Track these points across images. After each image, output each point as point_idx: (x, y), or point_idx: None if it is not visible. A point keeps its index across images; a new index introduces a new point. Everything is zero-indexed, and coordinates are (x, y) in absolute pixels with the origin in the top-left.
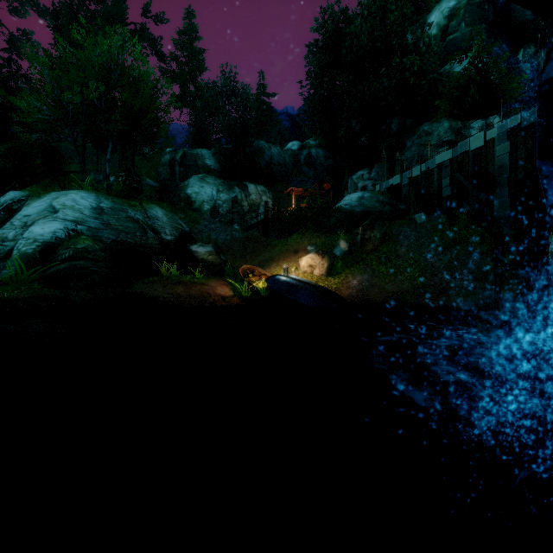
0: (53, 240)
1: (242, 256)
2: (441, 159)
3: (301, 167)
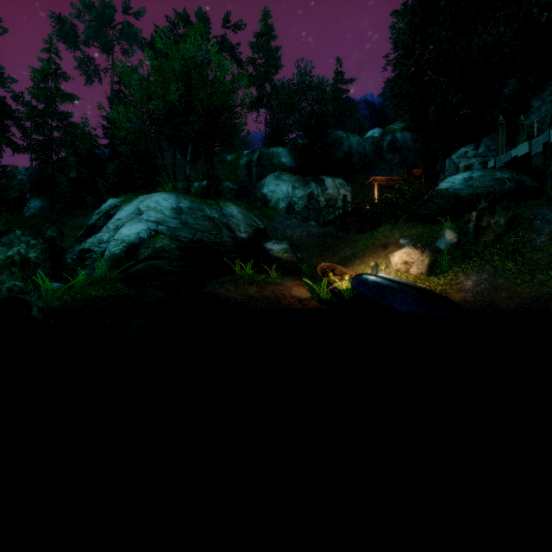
0: (137, 241)
1: (319, 253)
2: None
3: (384, 154)
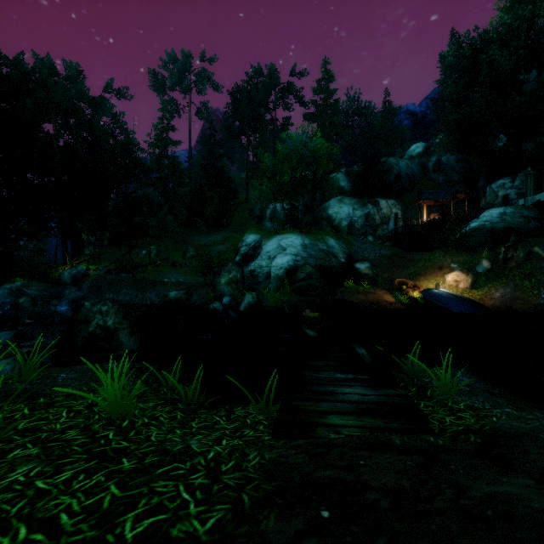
0: (289, 267)
1: (389, 269)
2: None
3: (430, 174)
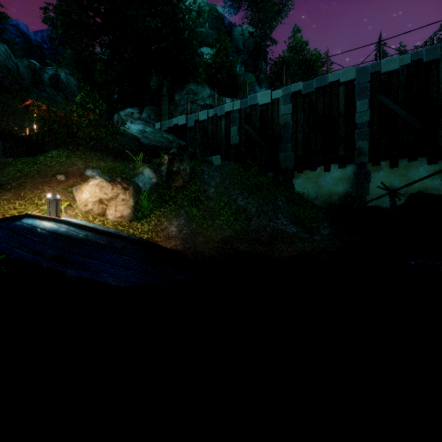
0: None
1: None
2: (231, 108)
3: (45, 87)
